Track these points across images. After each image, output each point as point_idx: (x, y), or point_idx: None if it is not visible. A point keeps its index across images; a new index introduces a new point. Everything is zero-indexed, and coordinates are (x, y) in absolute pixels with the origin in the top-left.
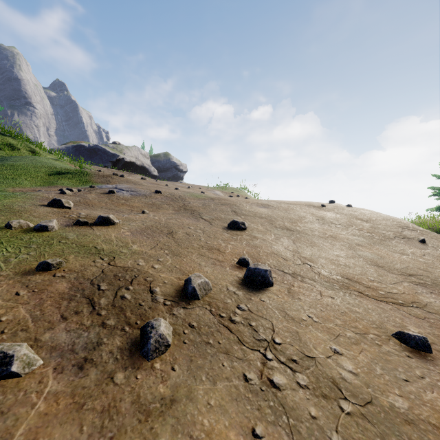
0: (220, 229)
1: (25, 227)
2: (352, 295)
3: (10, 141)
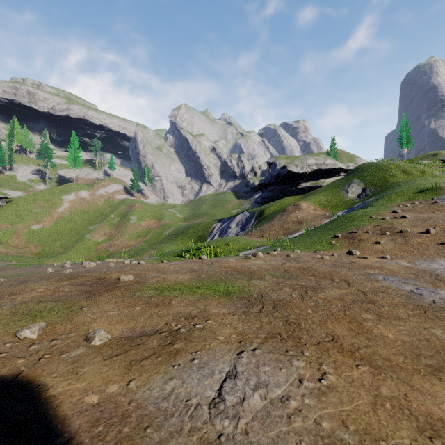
0: None
1: (380, 218)
2: None
3: (407, 169)
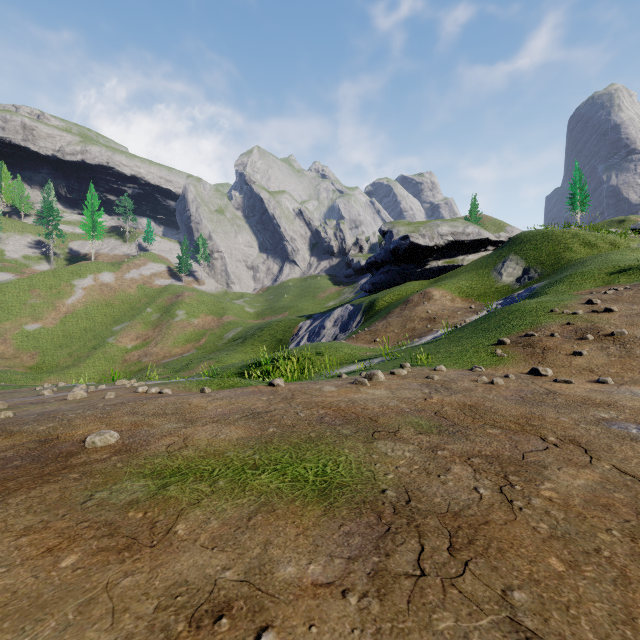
0: None
1: (568, 313)
2: None
3: (589, 240)
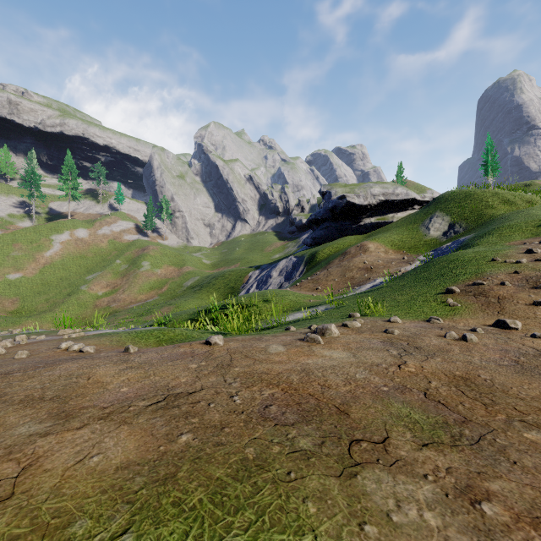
0: None
1: (511, 262)
2: None
3: (508, 198)
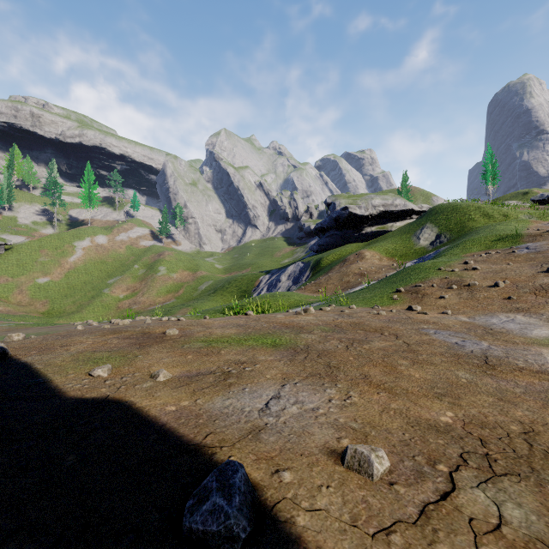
0: (533, 272)
1: (449, 270)
2: (527, 293)
3: (488, 212)
